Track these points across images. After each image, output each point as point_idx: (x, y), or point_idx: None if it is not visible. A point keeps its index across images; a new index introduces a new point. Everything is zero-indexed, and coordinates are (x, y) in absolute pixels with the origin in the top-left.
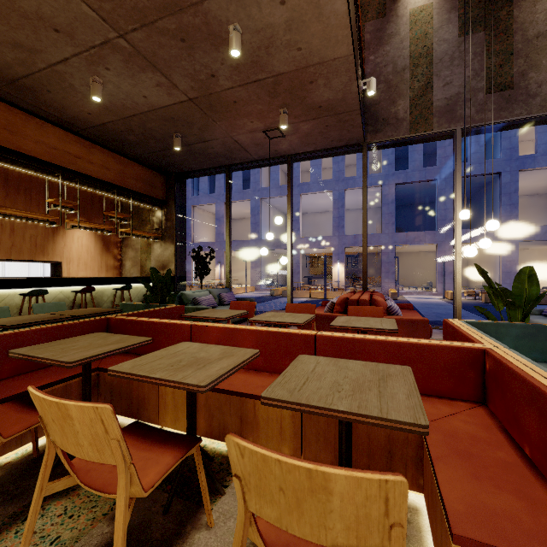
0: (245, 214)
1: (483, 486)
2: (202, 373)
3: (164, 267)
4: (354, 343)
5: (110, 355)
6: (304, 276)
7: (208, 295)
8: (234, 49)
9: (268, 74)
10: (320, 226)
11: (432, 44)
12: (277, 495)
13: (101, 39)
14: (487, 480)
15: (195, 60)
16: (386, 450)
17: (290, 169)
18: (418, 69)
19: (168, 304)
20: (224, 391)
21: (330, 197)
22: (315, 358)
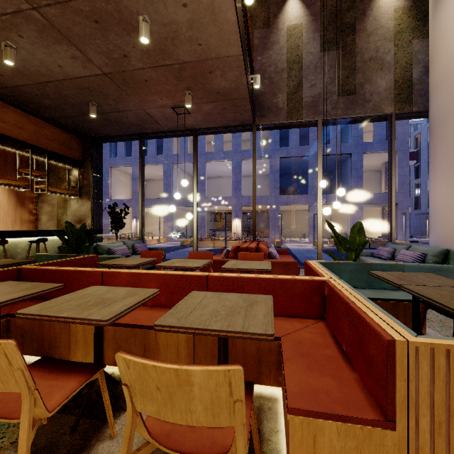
0: (159, 176)
1: (313, 374)
2: (106, 310)
3: (81, 221)
4: (236, 280)
5: (20, 300)
6: (209, 229)
7: (122, 246)
8: (143, 36)
9: (175, 61)
10: (222, 188)
11: (302, 54)
12: (155, 393)
13: (13, 8)
14: (316, 370)
15: (108, 40)
16: (256, 359)
17: (195, 141)
18: (292, 72)
19: (83, 254)
20: (130, 325)
21: (230, 165)
22: (204, 293)
